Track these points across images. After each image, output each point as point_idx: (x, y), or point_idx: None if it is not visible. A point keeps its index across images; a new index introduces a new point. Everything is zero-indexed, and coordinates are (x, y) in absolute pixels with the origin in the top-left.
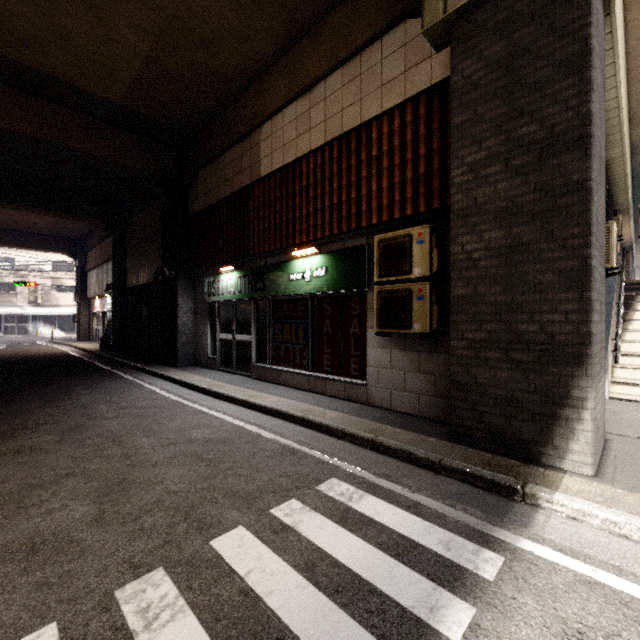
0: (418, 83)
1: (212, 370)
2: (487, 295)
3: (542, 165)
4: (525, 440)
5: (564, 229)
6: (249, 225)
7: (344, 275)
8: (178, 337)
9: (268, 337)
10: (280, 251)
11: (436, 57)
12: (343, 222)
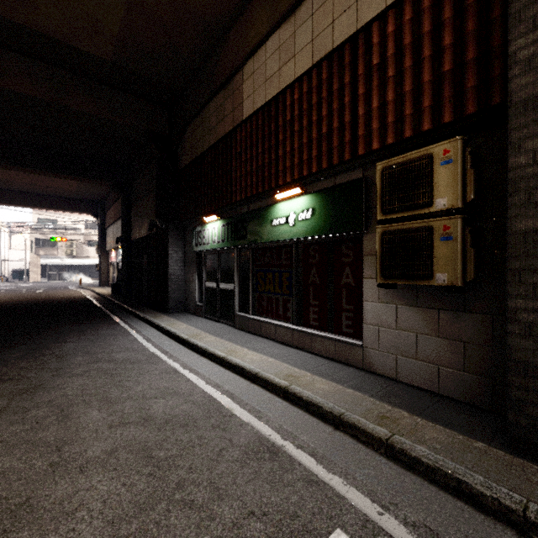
0: None
1: (199, 317)
2: None
3: None
4: None
5: None
6: (231, 171)
7: (335, 216)
8: (169, 285)
9: (250, 286)
10: (262, 195)
11: None
12: (334, 153)
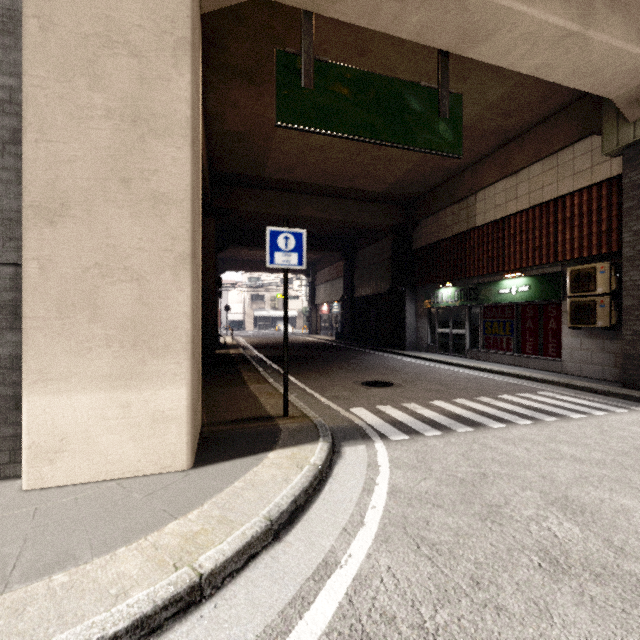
0: (601, 175)
1: (432, 353)
2: None
3: None
4: None
5: None
6: (465, 257)
7: (543, 291)
8: (406, 331)
9: (479, 331)
10: (491, 275)
11: (614, 160)
12: (543, 258)
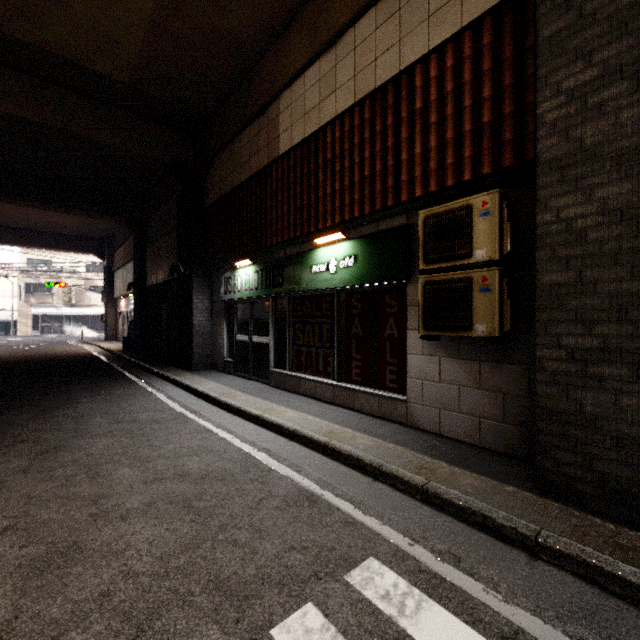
0: (481, 1)
1: (228, 375)
2: (601, 282)
3: None
4: None
5: None
6: (266, 212)
7: (378, 264)
8: (193, 338)
9: (288, 339)
10: (301, 239)
11: None
12: (377, 198)
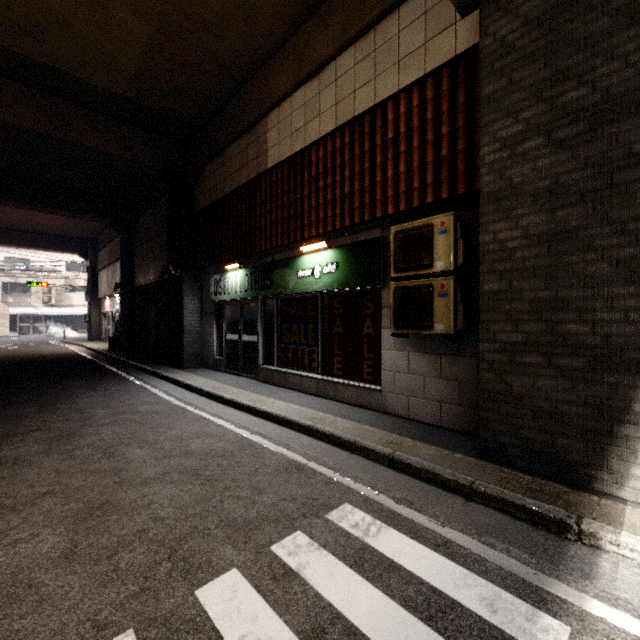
0: (440, 54)
1: (218, 372)
2: (525, 290)
3: (594, 135)
4: (572, 461)
5: (623, 210)
6: (256, 220)
7: (356, 271)
8: (184, 337)
9: (275, 338)
10: (288, 246)
11: (461, 23)
12: (355, 213)
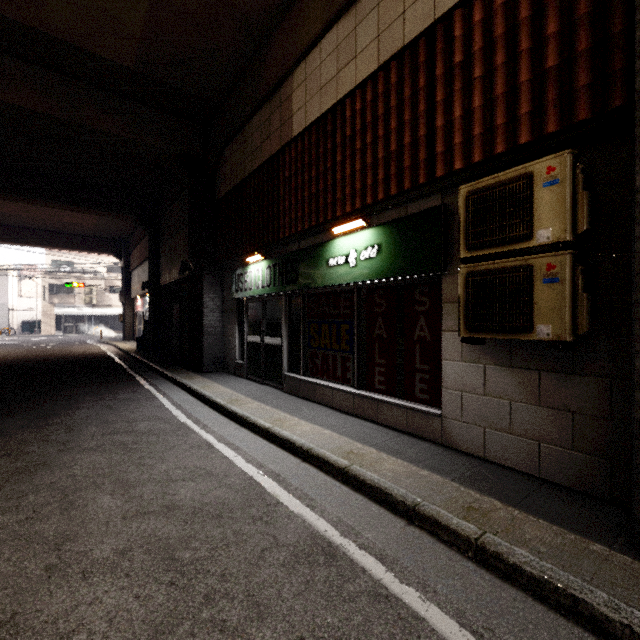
0: None
1: (239, 378)
2: None
3: None
4: None
5: None
6: (279, 201)
7: (406, 254)
8: (204, 339)
9: (302, 341)
10: (316, 229)
11: None
12: (405, 175)
